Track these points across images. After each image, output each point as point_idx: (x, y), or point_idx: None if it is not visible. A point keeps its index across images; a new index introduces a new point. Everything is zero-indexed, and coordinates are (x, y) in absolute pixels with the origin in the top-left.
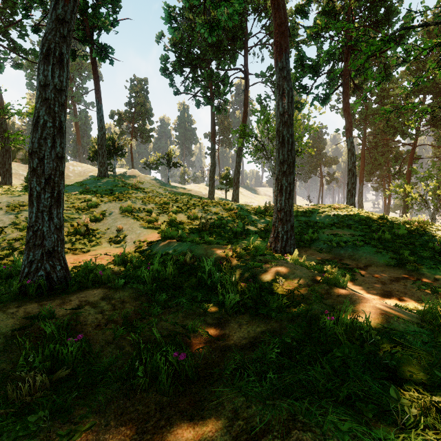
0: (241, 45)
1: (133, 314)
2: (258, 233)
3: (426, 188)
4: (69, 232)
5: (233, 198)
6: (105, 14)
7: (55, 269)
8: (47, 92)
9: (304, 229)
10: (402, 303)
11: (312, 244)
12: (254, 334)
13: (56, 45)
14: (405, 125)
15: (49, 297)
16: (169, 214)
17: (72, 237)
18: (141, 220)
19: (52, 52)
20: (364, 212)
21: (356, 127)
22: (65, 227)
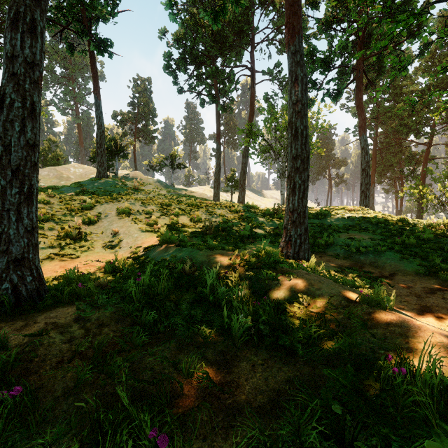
0: (247, 40)
1: (110, 344)
2: (266, 236)
3: (442, 189)
4: (59, 236)
5: (239, 201)
6: (103, 3)
7: (24, 281)
8: (15, 66)
9: (317, 232)
10: (447, 322)
11: (327, 249)
12: (275, 384)
13: (26, 9)
14: (419, 124)
15: (14, 316)
16: (171, 216)
17: (62, 241)
18: (139, 223)
19: (21, 16)
20: (382, 214)
21: (367, 126)
22: (55, 230)
